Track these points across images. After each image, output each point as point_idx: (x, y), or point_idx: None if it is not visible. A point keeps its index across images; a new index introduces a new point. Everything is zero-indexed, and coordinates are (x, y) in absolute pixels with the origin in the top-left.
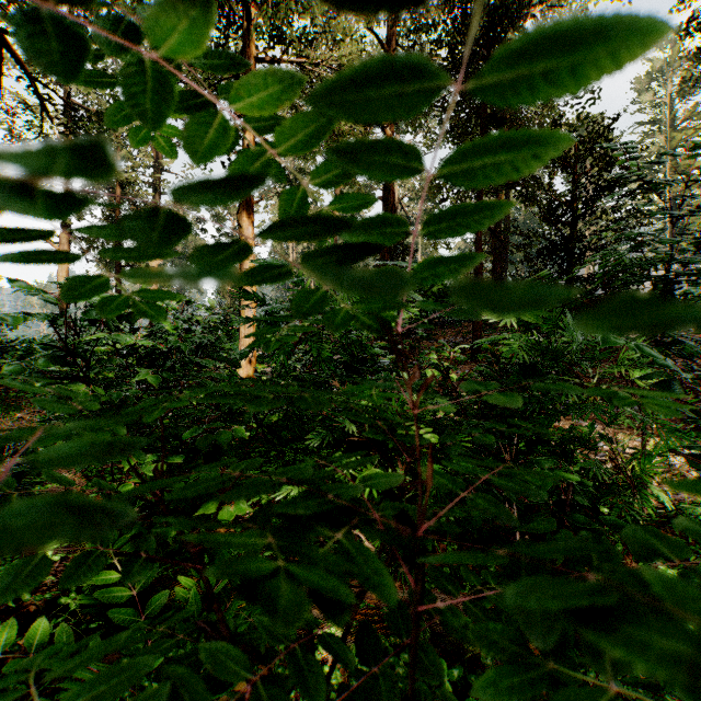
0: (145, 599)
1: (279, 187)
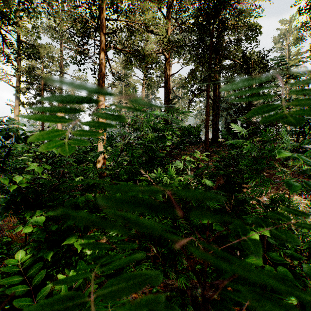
0: (40, 286)
1: (118, 82)
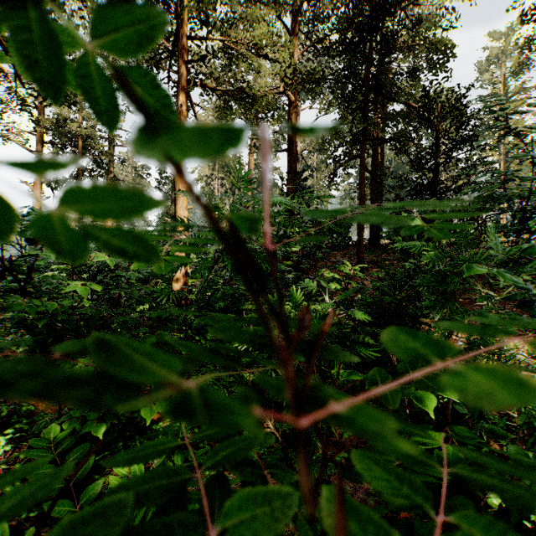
0: (84, 484)
1: None
